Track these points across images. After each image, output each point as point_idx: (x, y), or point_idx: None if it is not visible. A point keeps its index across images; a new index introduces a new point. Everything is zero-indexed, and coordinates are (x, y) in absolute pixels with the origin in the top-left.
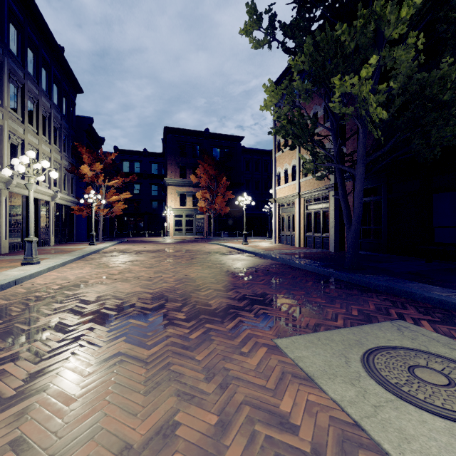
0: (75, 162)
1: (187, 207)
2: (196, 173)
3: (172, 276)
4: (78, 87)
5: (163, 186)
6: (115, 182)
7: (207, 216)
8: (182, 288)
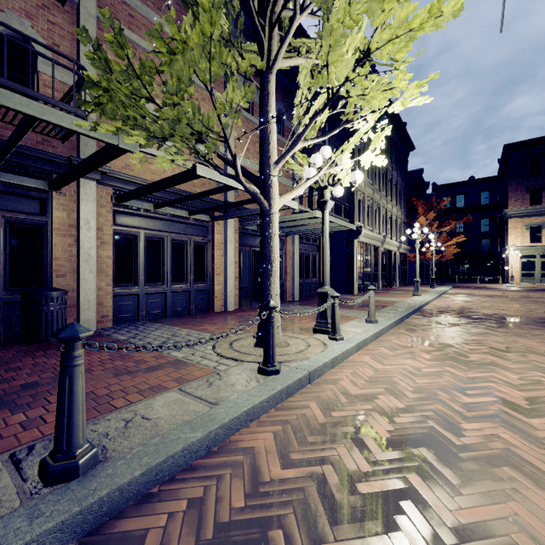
0: (407, 213)
1: (542, 244)
2: None
3: None
4: (411, 147)
5: (500, 219)
6: (449, 227)
7: None
8: None
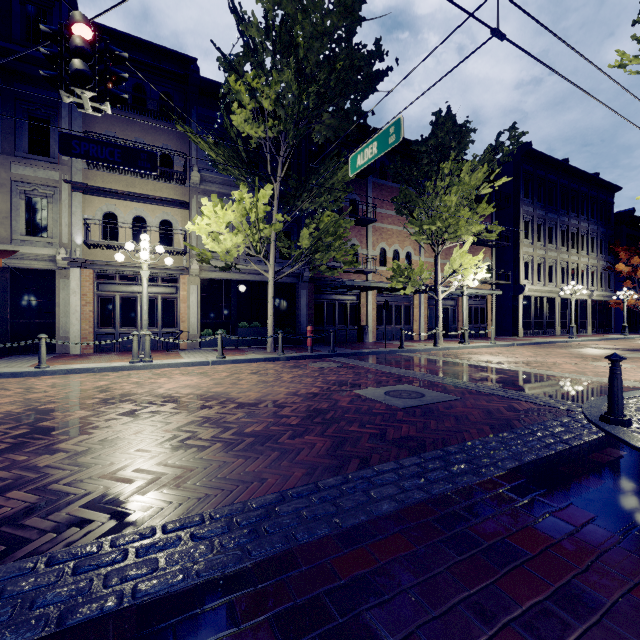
0: (613, 257)
1: None
2: None
3: None
4: (615, 189)
5: None
6: None
7: None
8: None
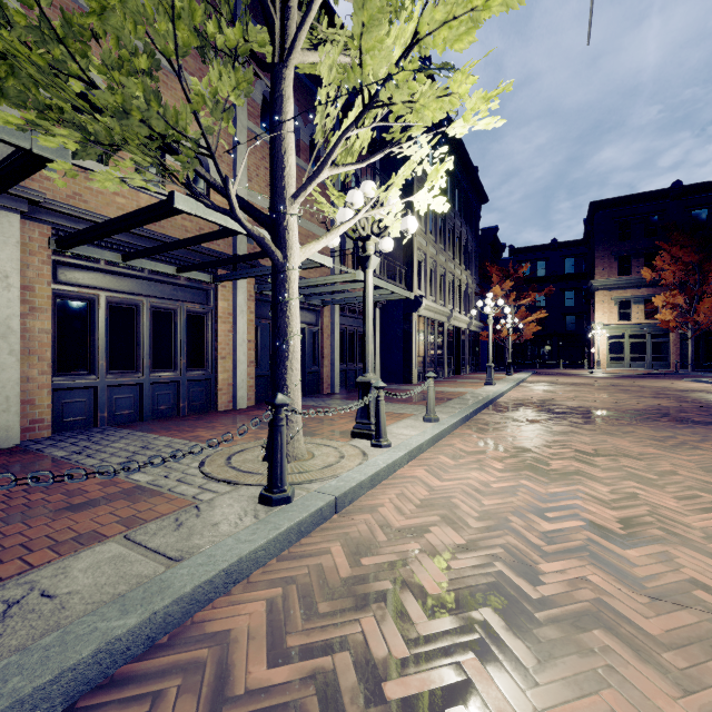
0: (479, 282)
1: (632, 322)
2: (651, 263)
3: (639, 403)
4: (484, 198)
5: (586, 291)
6: (528, 299)
7: (677, 336)
8: (655, 410)
